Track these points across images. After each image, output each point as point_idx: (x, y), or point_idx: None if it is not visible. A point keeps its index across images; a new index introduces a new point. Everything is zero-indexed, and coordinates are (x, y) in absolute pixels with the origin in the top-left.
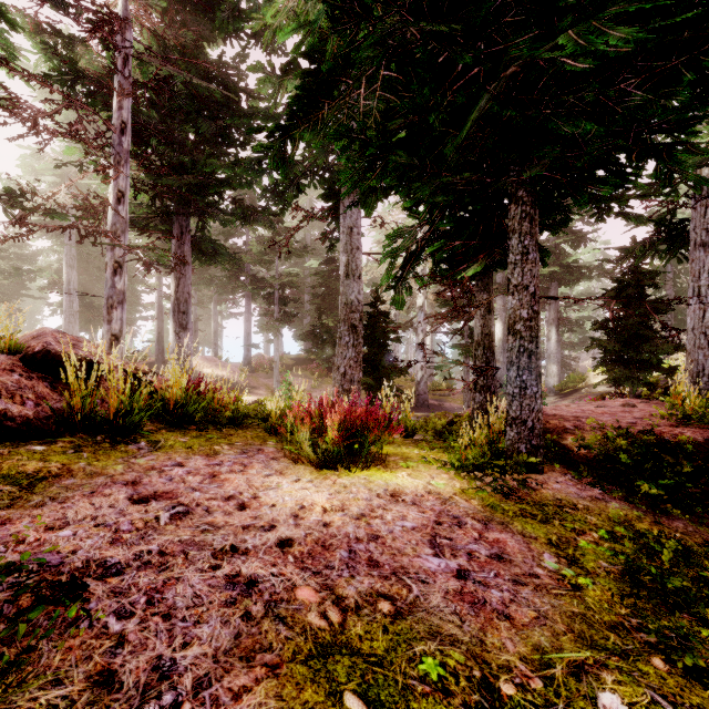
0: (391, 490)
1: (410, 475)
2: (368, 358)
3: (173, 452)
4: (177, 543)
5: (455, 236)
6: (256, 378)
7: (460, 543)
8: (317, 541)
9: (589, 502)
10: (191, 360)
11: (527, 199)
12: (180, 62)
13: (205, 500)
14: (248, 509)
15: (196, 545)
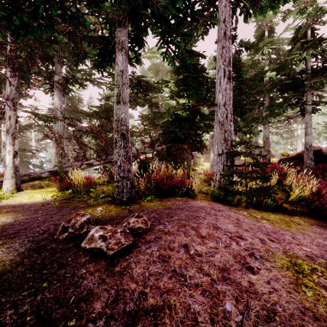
0: None
1: None
2: None
3: None
4: None
5: None
6: None
7: None
8: None
9: None
10: None
11: None
12: None
13: None
14: None
15: None
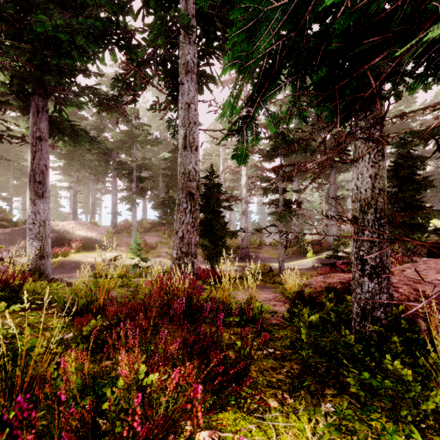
0: None
1: None
2: (204, 223)
3: None
4: None
5: None
6: (120, 237)
7: None
8: None
9: None
10: (47, 225)
11: None
12: None
13: None
14: None
15: None
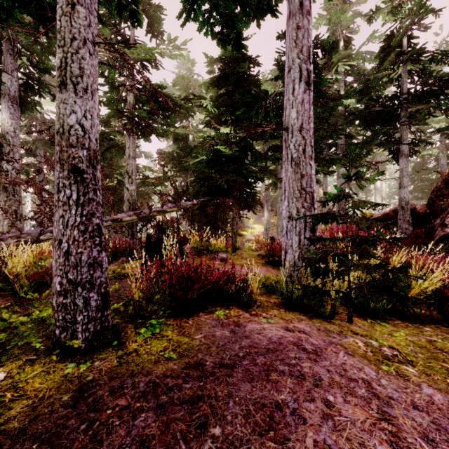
0: None
1: None
2: None
3: None
4: None
5: None
6: None
7: None
8: None
9: None
10: None
11: None
12: None
13: None
14: None
15: None
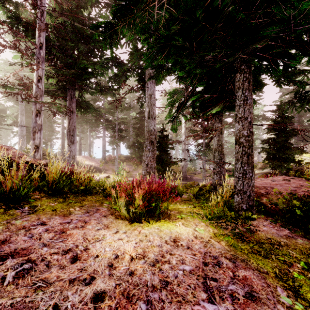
0: (174, 237)
1: (183, 224)
2: (158, 156)
3: (42, 214)
4: (8, 308)
5: (206, 92)
6: (107, 165)
7: (223, 284)
8: (123, 292)
9: (286, 240)
10: (75, 157)
11: (247, 70)
12: (69, 16)
13: (49, 255)
14: (79, 261)
15: (24, 308)
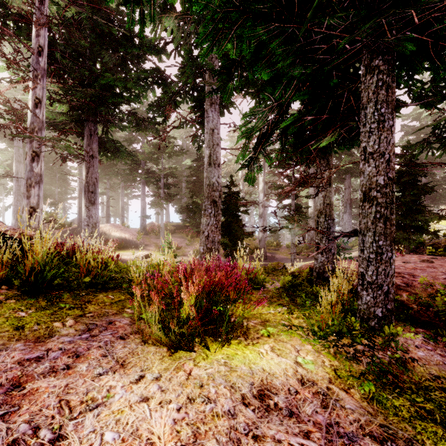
0: (258, 384)
1: (274, 351)
2: (225, 225)
3: None
4: None
5: (307, 112)
6: (148, 238)
7: None
8: None
9: None
10: (97, 226)
11: (384, 68)
12: (87, 8)
13: None
14: None
15: None
